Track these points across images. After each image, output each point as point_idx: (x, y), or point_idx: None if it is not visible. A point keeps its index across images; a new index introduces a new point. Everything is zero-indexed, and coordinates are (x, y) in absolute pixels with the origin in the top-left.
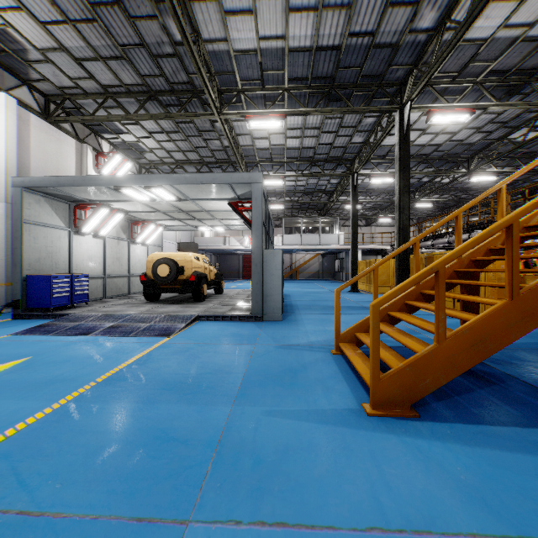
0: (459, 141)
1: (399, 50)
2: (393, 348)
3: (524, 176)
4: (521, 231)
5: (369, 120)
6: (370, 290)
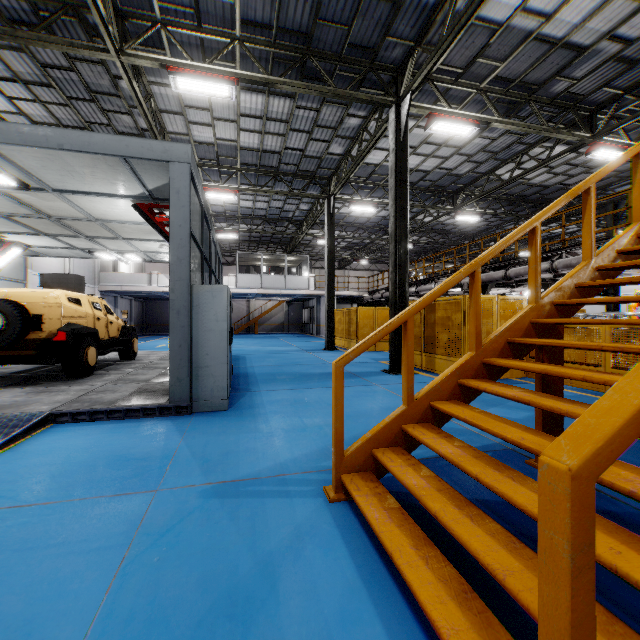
0: (448, 170)
1: (401, 12)
2: (431, 463)
3: (499, 223)
4: (614, 259)
5: (353, 122)
6: (349, 347)
